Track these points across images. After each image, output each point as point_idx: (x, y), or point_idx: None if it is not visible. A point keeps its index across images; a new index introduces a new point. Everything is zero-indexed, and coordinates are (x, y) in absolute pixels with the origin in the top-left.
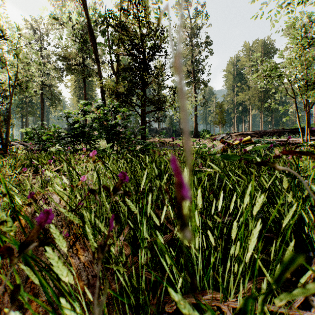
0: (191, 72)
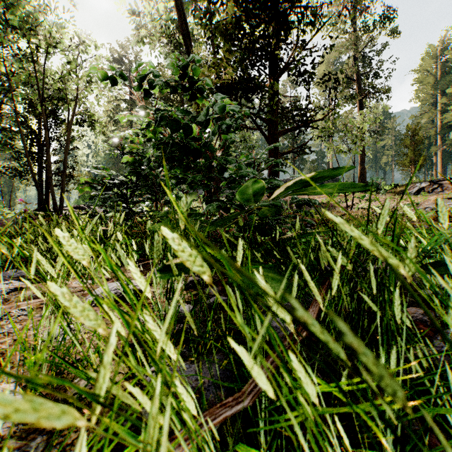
0: (352, 79)
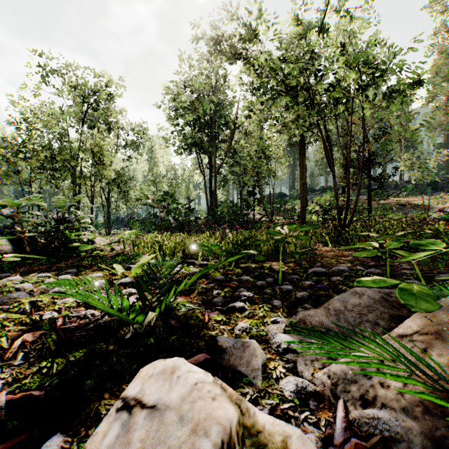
0: None
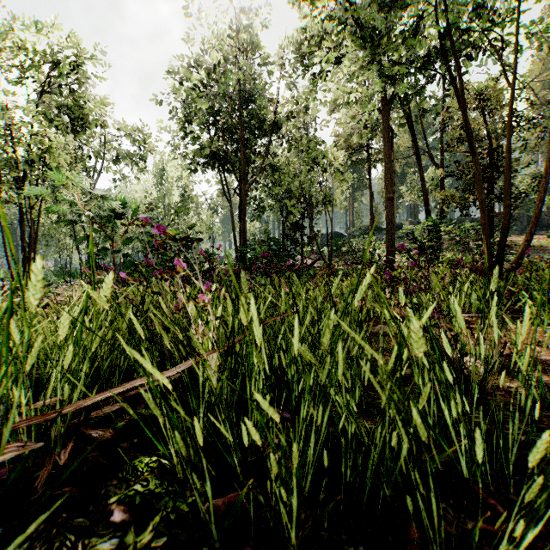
0: None
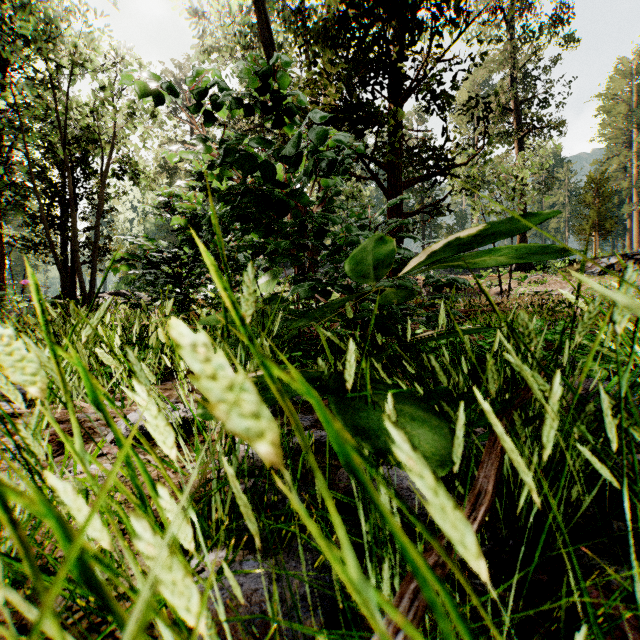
0: (508, 109)
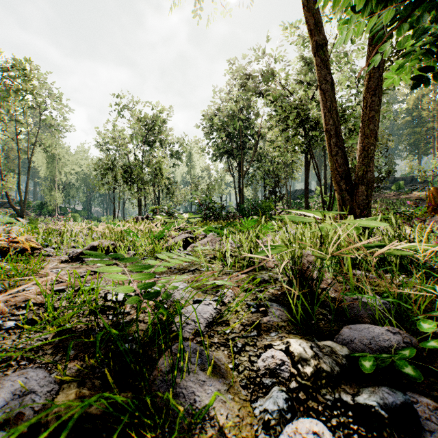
0: None
